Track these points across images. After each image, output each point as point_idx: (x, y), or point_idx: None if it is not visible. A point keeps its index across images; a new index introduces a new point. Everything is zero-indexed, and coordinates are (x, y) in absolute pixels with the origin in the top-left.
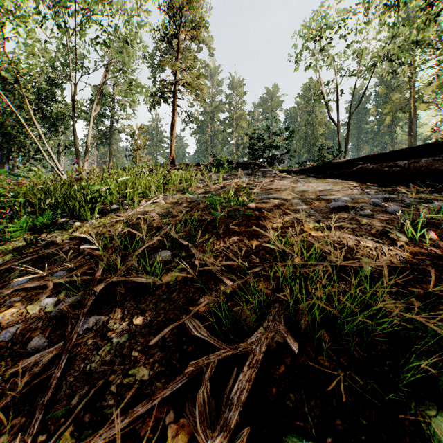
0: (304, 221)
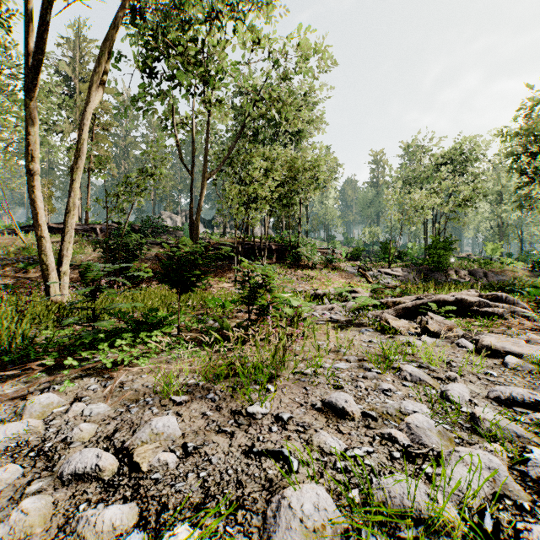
0: None
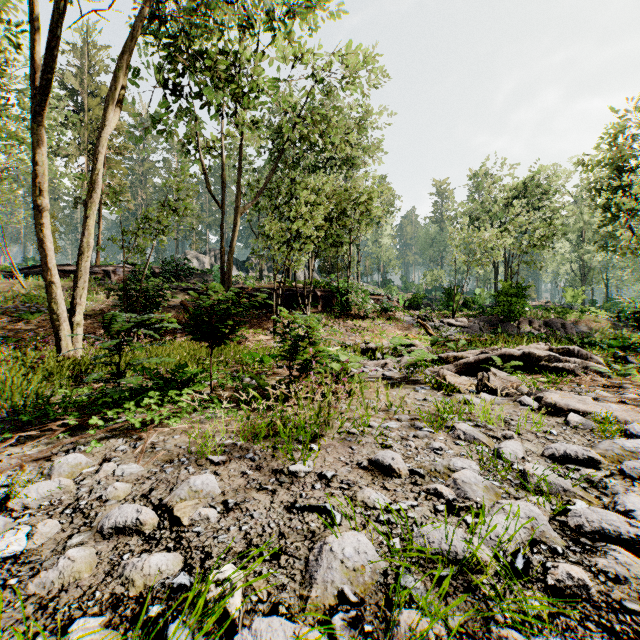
0: None
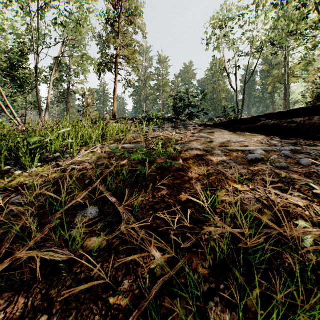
0: (237, 180)
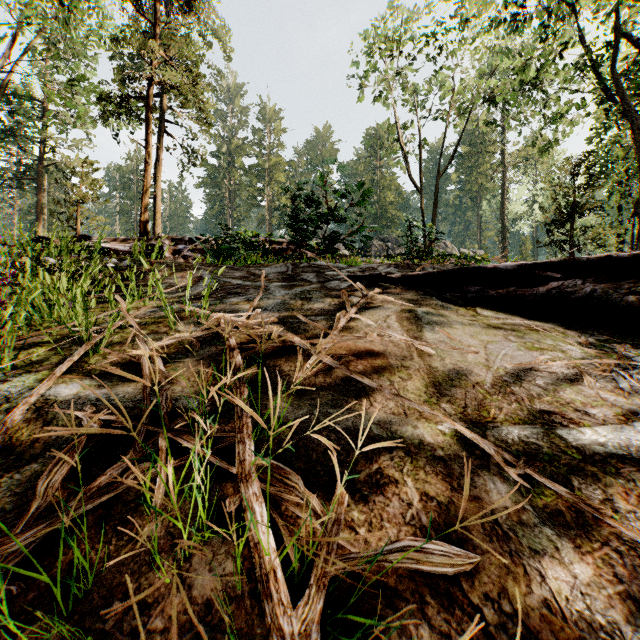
0: None
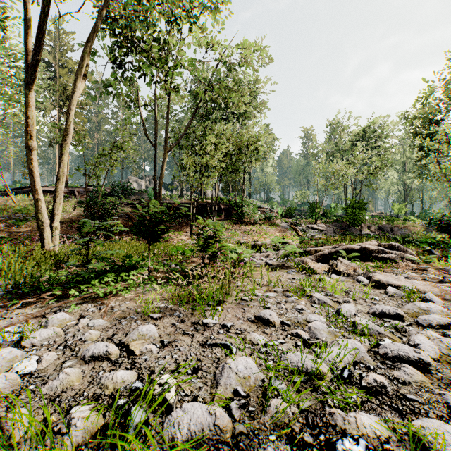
0: None
